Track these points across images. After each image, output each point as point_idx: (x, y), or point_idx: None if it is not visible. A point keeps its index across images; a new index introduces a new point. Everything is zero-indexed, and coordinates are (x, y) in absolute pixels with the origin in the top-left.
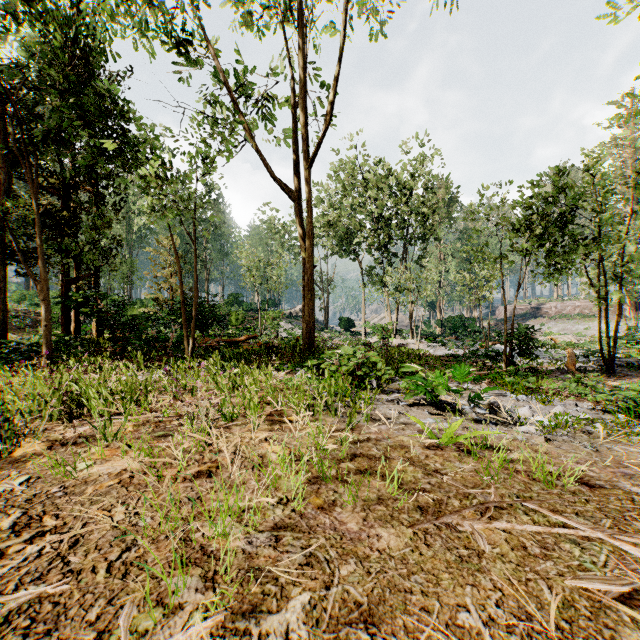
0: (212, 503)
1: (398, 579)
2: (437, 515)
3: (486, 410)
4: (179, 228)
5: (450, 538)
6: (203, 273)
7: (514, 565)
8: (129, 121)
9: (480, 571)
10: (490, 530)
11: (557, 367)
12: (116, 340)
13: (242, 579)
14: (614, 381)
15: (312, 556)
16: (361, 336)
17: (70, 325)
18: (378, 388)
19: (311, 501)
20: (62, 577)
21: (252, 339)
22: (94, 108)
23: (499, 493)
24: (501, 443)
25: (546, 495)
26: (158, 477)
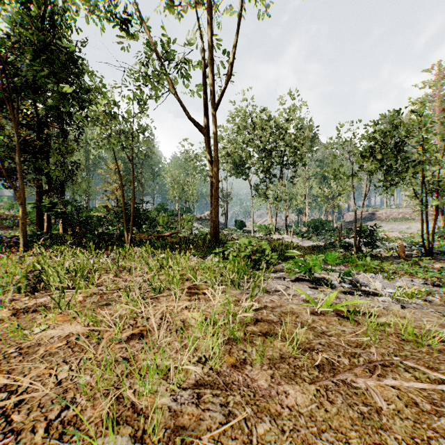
0: (142, 363)
1: (310, 437)
2: (332, 372)
3: (350, 284)
4: (121, 153)
5: (348, 394)
6: (139, 189)
7: (411, 422)
8: (84, 72)
9: (383, 428)
10: (381, 387)
11: (391, 254)
12: (76, 235)
13: (168, 438)
14: (433, 264)
15: (231, 414)
16: (250, 233)
17: (43, 224)
18: (267, 268)
19: (225, 360)
20: (3, 437)
21: (174, 235)
22: (58, 62)
23: (380, 352)
24: (373, 310)
25: (417, 353)
26: (98, 339)
